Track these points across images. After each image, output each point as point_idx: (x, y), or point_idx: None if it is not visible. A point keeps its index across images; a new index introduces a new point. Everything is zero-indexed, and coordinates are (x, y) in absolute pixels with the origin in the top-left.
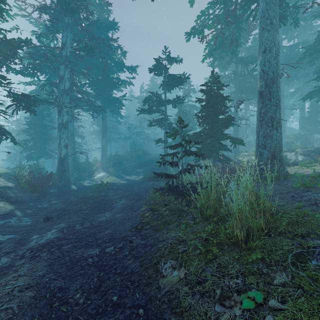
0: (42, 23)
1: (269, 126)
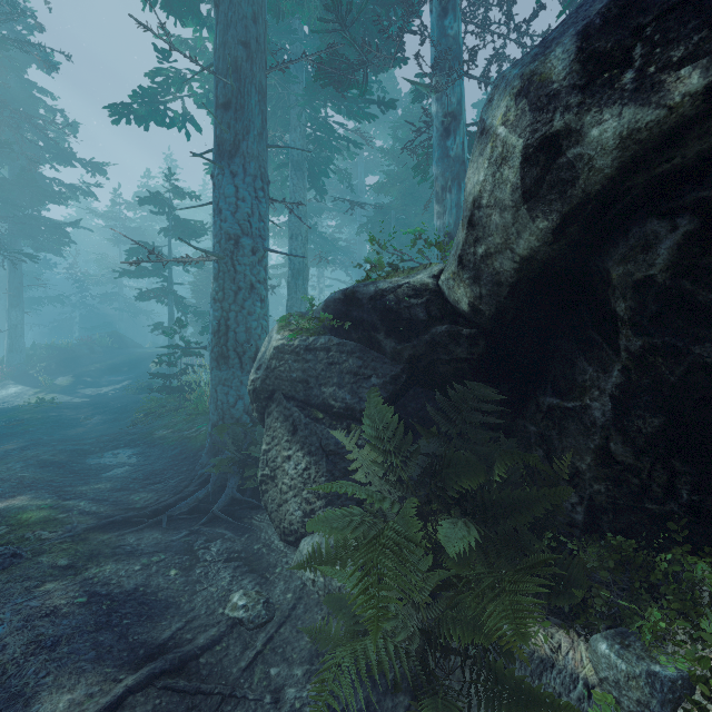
0: None
1: None
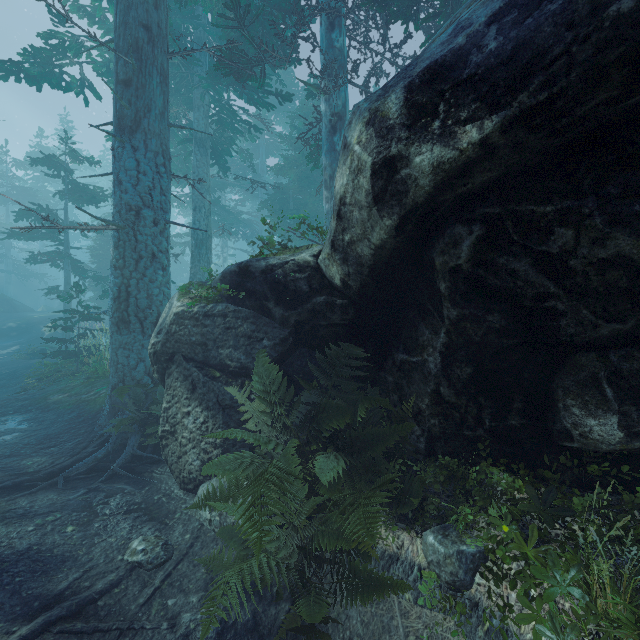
0: None
1: None
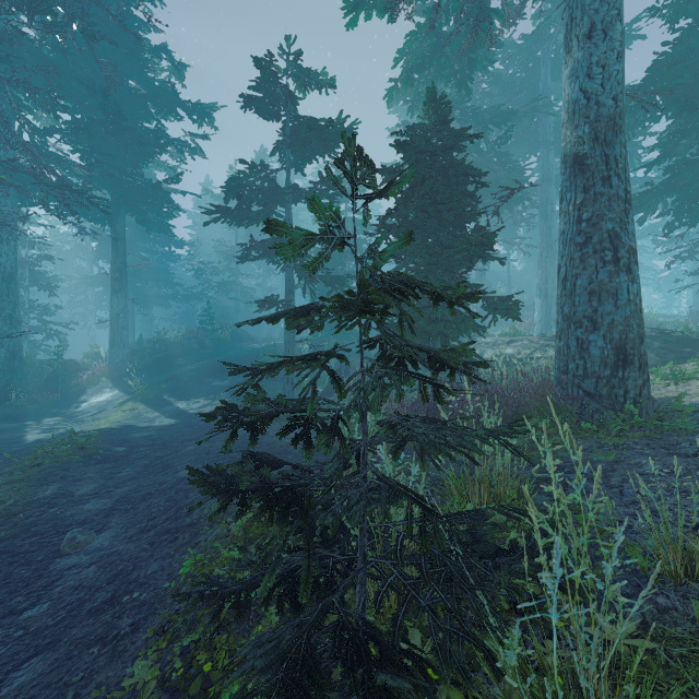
0: None
1: (607, 260)
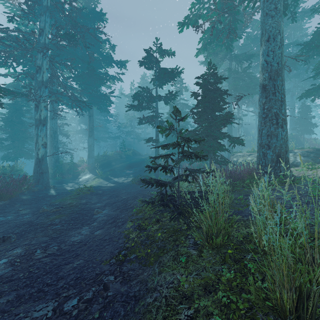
0: (19, 8)
1: (274, 123)
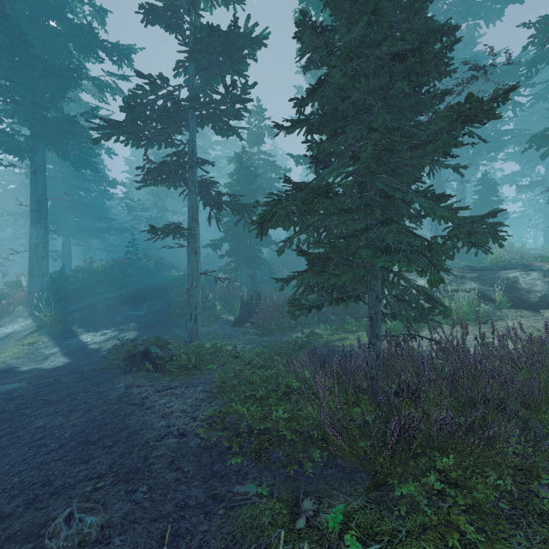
0: None
1: None
